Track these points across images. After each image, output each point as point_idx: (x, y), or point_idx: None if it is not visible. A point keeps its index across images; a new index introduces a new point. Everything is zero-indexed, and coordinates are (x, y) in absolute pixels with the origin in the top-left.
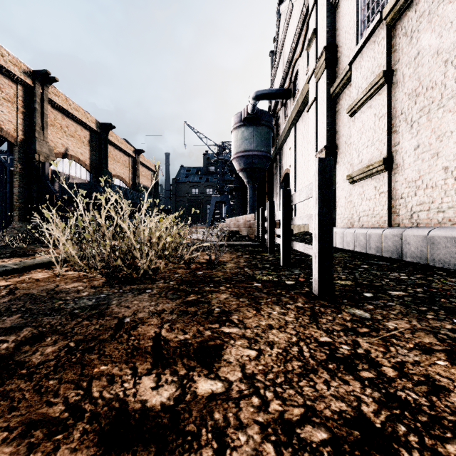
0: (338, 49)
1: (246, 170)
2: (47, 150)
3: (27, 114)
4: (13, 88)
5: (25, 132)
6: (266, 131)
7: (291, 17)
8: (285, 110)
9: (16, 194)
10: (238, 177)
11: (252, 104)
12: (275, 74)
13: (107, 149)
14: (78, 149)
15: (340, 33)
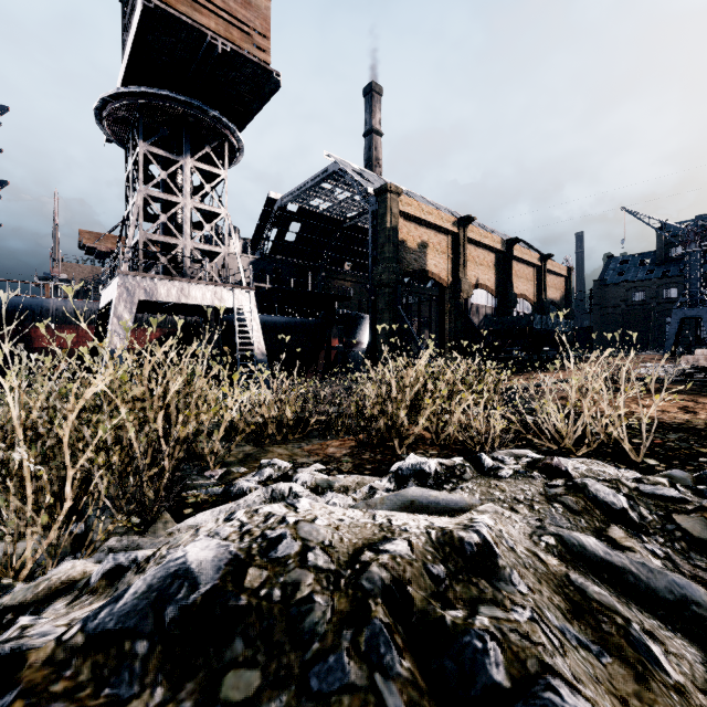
0: None
1: None
2: (467, 287)
3: (453, 258)
4: (445, 240)
5: (452, 274)
6: None
7: None
8: None
9: (446, 330)
10: None
11: None
12: None
13: (512, 268)
14: (486, 276)
15: None
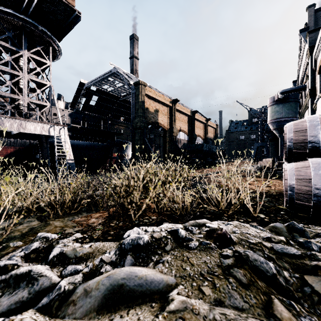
0: (316, 89)
1: (278, 129)
2: (176, 131)
3: (170, 117)
4: (166, 109)
5: (169, 125)
6: (292, 104)
7: (304, 47)
8: (305, 93)
9: (167, 150)
10: (272, 132)
11: (280, 96)
12: (299, 69)
13: (194, 123)
14: (184, 126)
15: (316, 83)
